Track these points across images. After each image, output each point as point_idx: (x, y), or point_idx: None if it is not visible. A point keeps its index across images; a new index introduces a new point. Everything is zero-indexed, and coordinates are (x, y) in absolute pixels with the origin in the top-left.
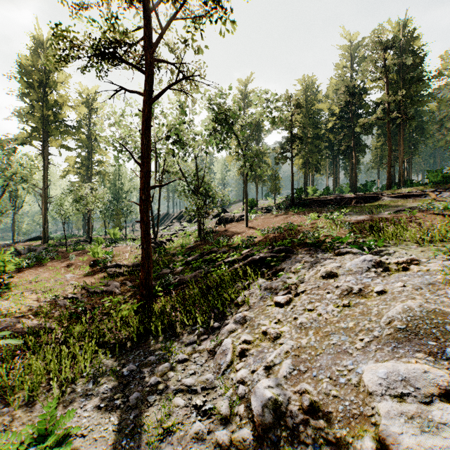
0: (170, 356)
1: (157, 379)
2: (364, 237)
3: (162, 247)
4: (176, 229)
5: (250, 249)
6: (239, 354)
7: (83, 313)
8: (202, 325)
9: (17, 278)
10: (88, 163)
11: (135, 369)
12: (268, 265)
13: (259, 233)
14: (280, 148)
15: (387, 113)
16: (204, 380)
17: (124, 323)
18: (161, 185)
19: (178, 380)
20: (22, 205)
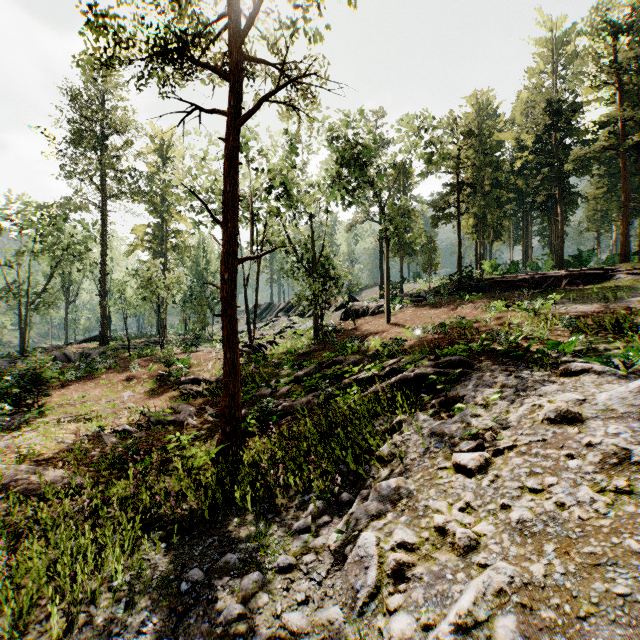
0: (264, 555)
1: (238, 608)
2: (604, 342)
3: (261, 354)
4: (282, 326)
5: (397, 360)
6: (392, 573)
7: (129, 462)
8: (320, 495)
9: (58, 396)
10: (163, 234)
11: (201, 579)
12: (430, 388)
13: (408, 334)
14: (439, 202)
15: (621, 138)
16: (324, 621)
17: (195, 479)
18: (254, 256)
19: (276, 613)
20: (77, 293)
